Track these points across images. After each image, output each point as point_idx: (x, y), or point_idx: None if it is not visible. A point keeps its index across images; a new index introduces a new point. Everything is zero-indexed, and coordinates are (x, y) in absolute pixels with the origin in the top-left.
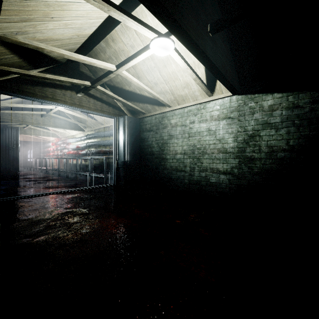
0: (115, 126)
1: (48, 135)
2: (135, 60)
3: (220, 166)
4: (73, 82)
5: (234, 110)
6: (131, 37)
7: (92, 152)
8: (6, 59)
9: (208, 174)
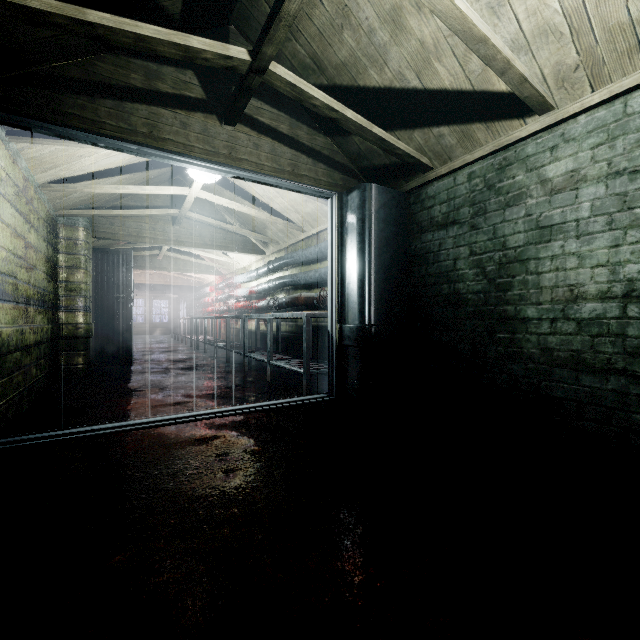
0: (333, 220)
1: (201, 271)
2: None
3: None
4: (188, 52)
5: None
6: None
7: (279, 302)
8: None
9: None
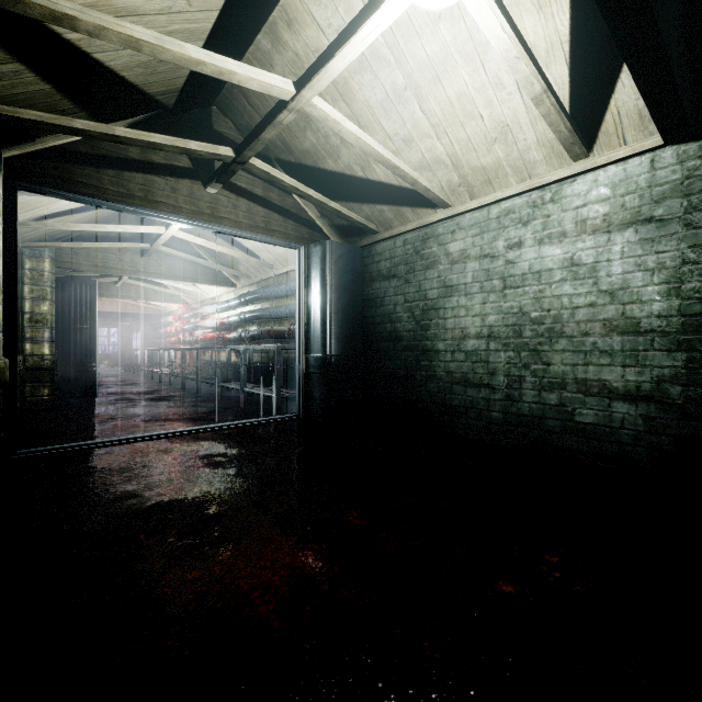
0: (301, 268)
1: (165, 300)
2: (350, 48)
3: (613, 374)
4: (187, 151)
5: (668, 193)
6: (338, 2)
7: (251, 334)
8: (1, 81)
9: (569, 399)
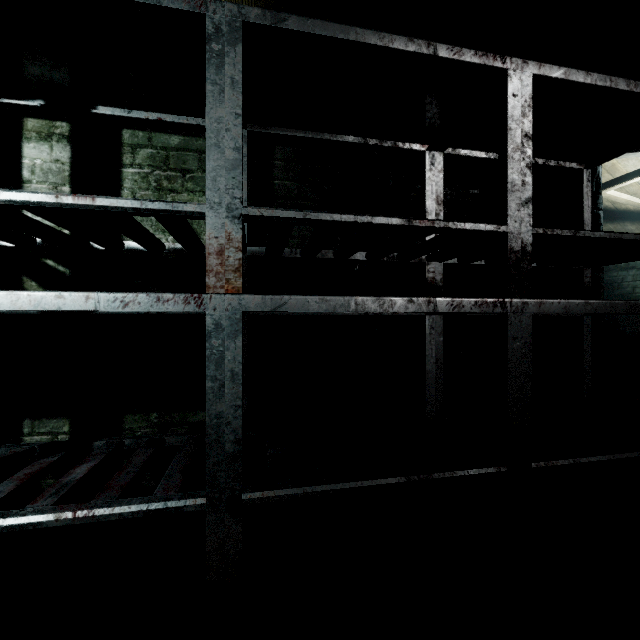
0: None
1: None
2: None
3: None
4: None
5: None
6: None
7: None
8: None
9: None
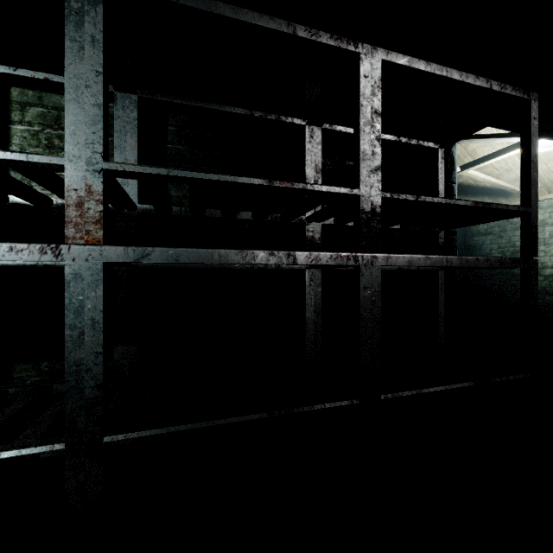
0: None
1: None
2: (494, 159)
3: None
4: None
5: None
6: None
7: None
8: None
9: None
